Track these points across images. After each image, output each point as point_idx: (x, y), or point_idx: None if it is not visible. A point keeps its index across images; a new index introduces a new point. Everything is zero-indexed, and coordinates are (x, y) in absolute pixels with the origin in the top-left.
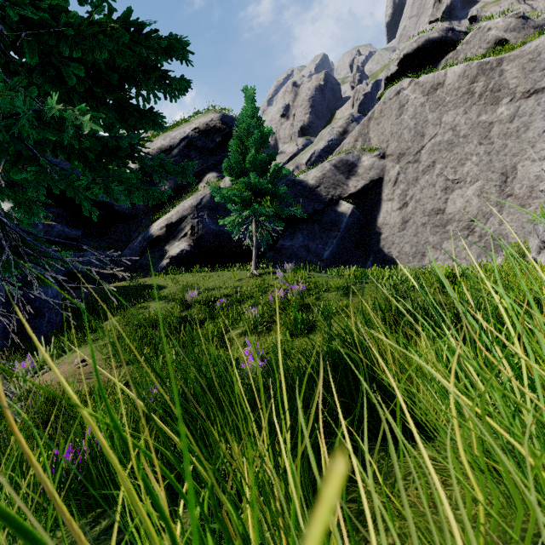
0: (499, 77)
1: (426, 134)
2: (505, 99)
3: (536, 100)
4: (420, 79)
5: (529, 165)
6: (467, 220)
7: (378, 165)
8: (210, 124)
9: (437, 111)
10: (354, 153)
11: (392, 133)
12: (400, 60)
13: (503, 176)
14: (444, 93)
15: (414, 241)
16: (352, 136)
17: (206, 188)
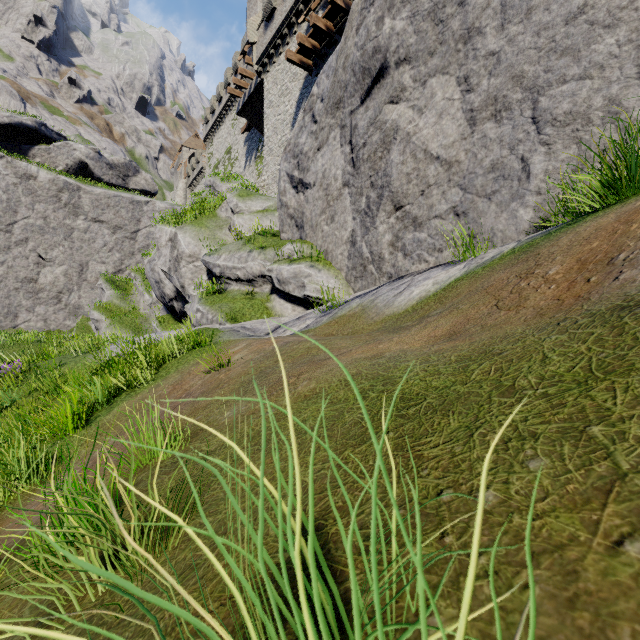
0: (79, 199)
1: (19, 212)
2: (82, 216)
3: (99, 226)
4: (13, 160)
5: (96, 264)
6: (56, 291)
7: None
8: None
9: (30, 198)
10: None
11: None
12: None
13: (81, 267)
14: (38, 186)
15: (6, 303)
16: None
17: None
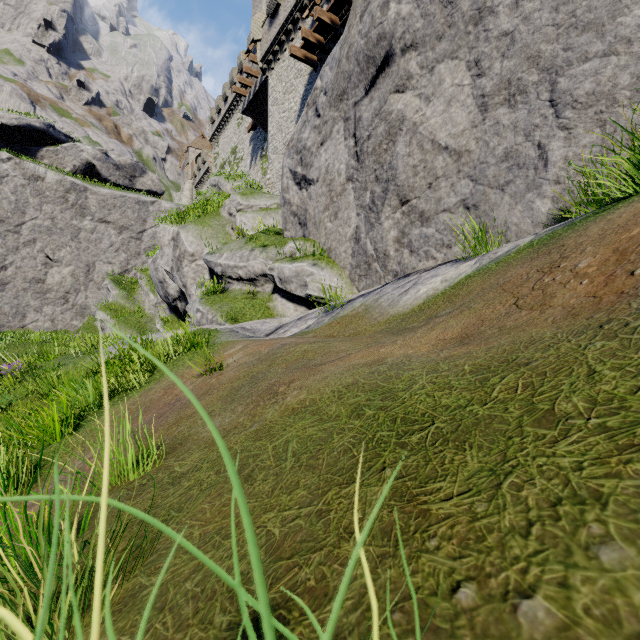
0: (85, 200)
1: (27, 213)
2: (89, 217)
3: (106, 226)
4: (21, 162)
5: (102, 265)
6: (64, 291)
7: None
8: None
9: (38, 199)
10: None
11: None
12: None
13: (88, 267)
14: (45, 187)
15: (15, 303)
16: None
17: None
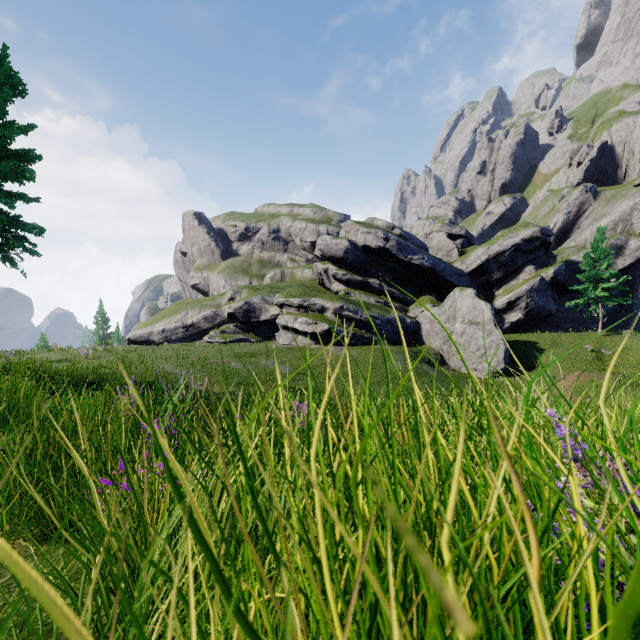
0: None
1: None
2: None
3: None
4: None
5: None
6: None
7: None
8: (533, 235)
9: None
10: (622, 239)
11: None
12: None
13: None
14: None
15: None
16: (612, 220)
17: (535, 278)
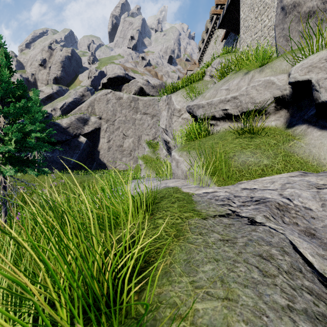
0: (138, 104)
1: (117, 115)
2: (139, 112)
3: (146, 116)
4: (115, 92)
5: (144, 136)
6: (129, 150)
7: (98, 122)
8: None
9: (120, 108)
10: (87, 115)
11: (104, 110)
12: (108, 79)
13: (139, 138)
14: (123, 102)
15: (113, 156)
16: (87, 104)
17: None
